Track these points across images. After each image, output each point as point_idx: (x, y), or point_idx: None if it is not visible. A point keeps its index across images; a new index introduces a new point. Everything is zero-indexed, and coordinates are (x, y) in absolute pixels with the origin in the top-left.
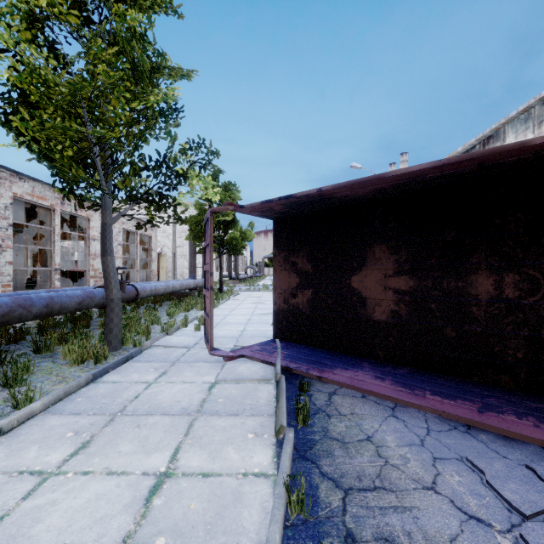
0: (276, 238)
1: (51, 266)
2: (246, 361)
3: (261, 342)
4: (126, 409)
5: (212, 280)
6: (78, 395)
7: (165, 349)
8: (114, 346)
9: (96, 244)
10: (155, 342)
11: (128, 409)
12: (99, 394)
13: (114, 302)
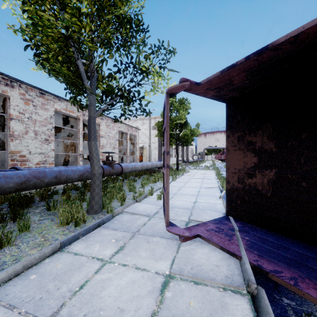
0: (229, 119)
1: (77, 152)
2: (203, 243)
3: (215, 219)
4: (60, 311)
5: (168, 159)
6: (36, 269)
7: (131, 216)
8: (95, 210)
9: (103, 139)
10: (126, 209)
11: (62, 312)
12: (52, 272)
13: (95, 176)
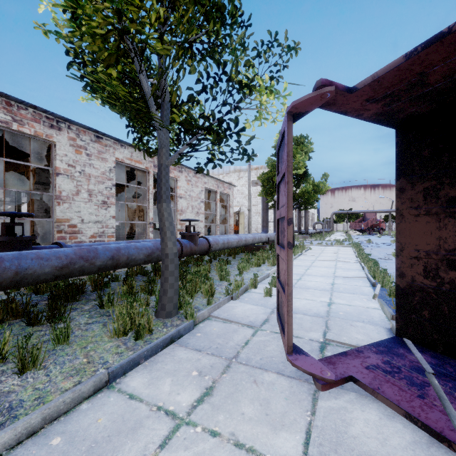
0: (404, 159)
1: (146, 220)
2: (363, 397)
3: (376, 343)
4: None
5: (290, 232)
6: (65, 424)
7: (224, 325)
8: (168, 311)
9: (182, 201)
10: (215, 311)
11: None
12: (89, 434)
13: (168, 257)
